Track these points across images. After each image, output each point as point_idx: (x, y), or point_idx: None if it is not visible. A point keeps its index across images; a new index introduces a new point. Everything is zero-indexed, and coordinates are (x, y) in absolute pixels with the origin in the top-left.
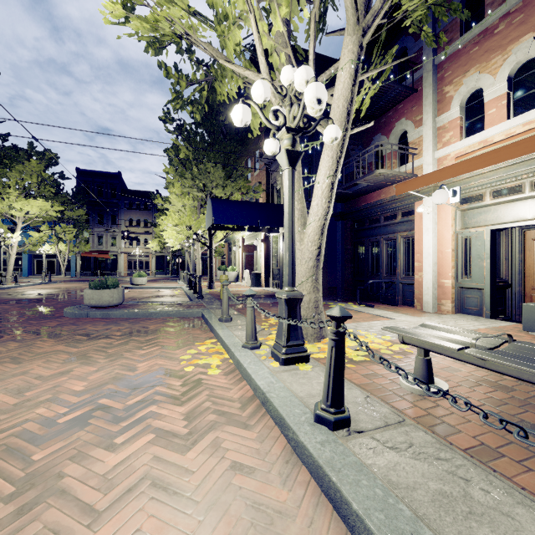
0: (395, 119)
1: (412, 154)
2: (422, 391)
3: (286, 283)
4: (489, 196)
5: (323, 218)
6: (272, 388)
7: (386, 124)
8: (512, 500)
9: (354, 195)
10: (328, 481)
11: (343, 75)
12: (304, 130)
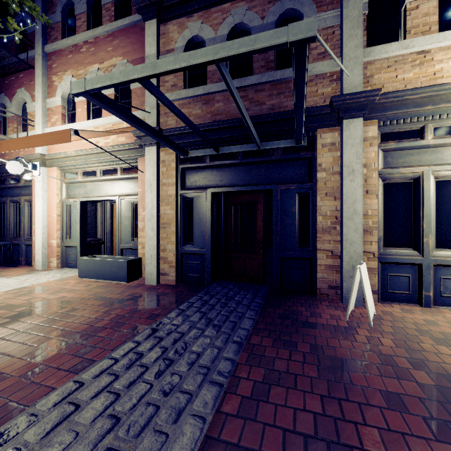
0: (17, 86)
1: (27, 124)
2: None
3: None
4: (80, 175)
5: None
6: None
7: (10, 86)
8: None
9: None
10: None
11: None
12: None
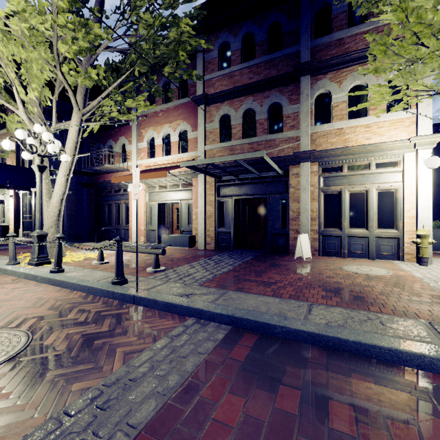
0: (120, 135)
1: (127, 158)
2: (98, 263)
3: (37, 228)
4: (157, 187)
5: (62, 195)
6: (30, 271)
7: (115, 135)
8: (102, 272)
9: (95, 173)
10: (52, 280)
11: (72, 130)
12: (49, 155)
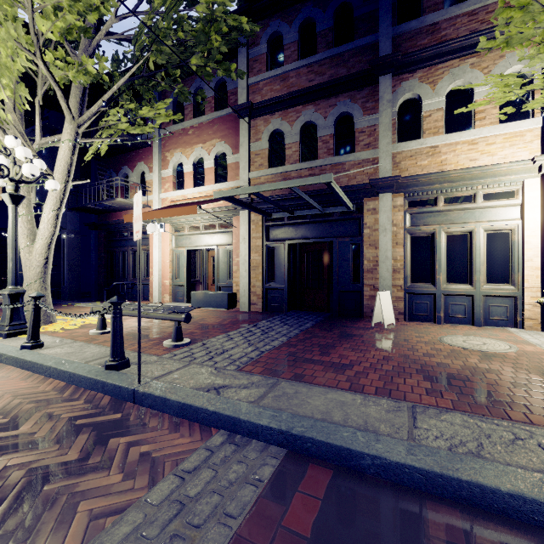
0: (138, 160)
1: (147, 190)
2: (97, 333)
3: (10, 284)
4: (187, 229)
5: (49, 238)
6: None
7: (131, 160)
8: (98, 348)
9: (105, 210)
10: (20, 360)
11: (64, 146)
12: (27, 181)
